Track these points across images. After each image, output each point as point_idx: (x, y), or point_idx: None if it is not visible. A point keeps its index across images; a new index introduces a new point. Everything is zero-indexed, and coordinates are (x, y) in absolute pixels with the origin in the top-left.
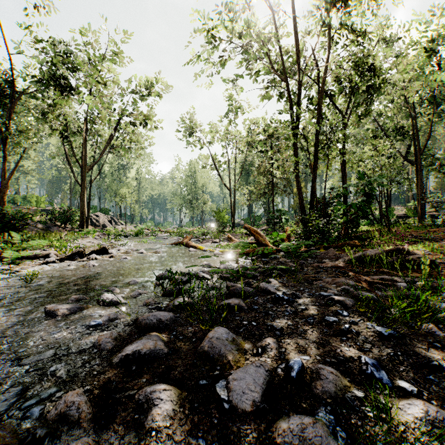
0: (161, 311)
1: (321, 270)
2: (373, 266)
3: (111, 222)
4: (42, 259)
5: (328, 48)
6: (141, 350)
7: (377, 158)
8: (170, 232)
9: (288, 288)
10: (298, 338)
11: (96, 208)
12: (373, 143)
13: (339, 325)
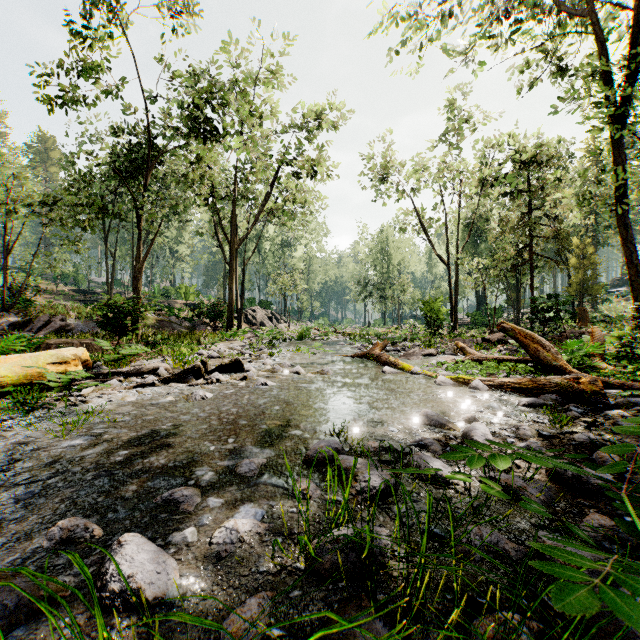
0: None
1: None
2: None
3: (272, 319)
4: (145, 377)
5: None
6: None
7: None
8: (350, 334)
9: None
10: None
11: (254, 300)
12: None
13: None
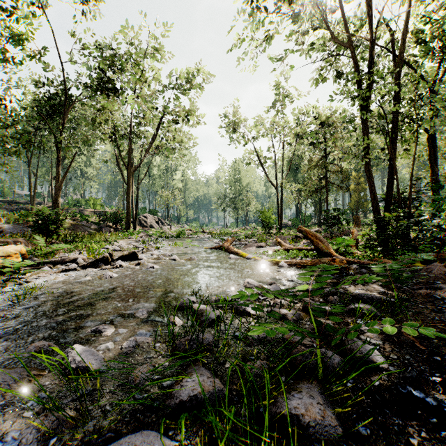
0: (142, 432)
1: (442, 304)
2: None
3: (158, 222)
4: (68, 265)
5: None
6: None
7: None
8: (213, 233)
9: (407, 354)
10: None
11: (145, 209)
12: None
13: None
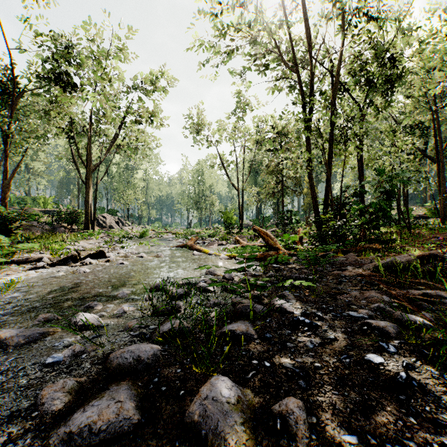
0: (143, 343)
1: (343, 279)
2: (408, 276)
3: (118, 223)
4: (33, 264)
5: (344, 35)
6: (93, 425)
7: (397, 154)
8: (176, 233)
9: (308, 305)
10: (333, 393)
11: (103, 209)
12: (393, 138)
13: (390, 371)
